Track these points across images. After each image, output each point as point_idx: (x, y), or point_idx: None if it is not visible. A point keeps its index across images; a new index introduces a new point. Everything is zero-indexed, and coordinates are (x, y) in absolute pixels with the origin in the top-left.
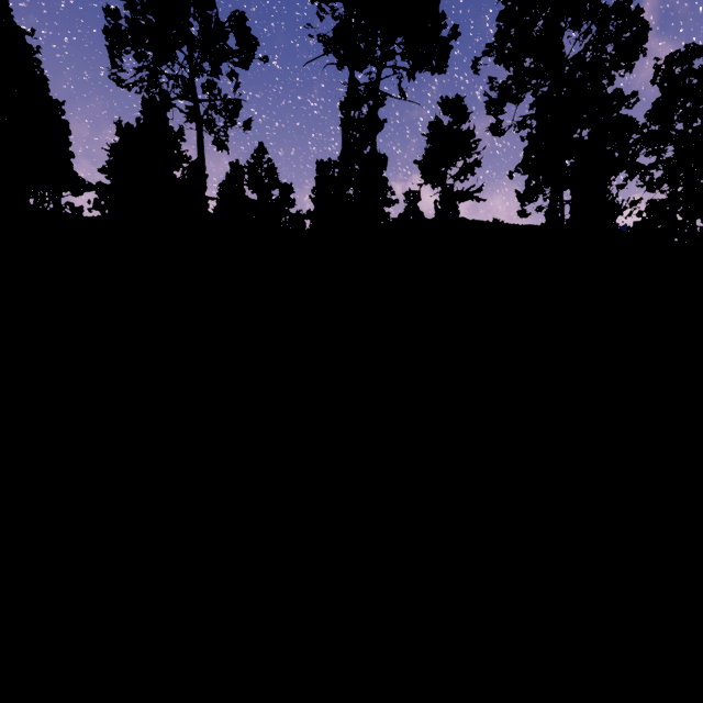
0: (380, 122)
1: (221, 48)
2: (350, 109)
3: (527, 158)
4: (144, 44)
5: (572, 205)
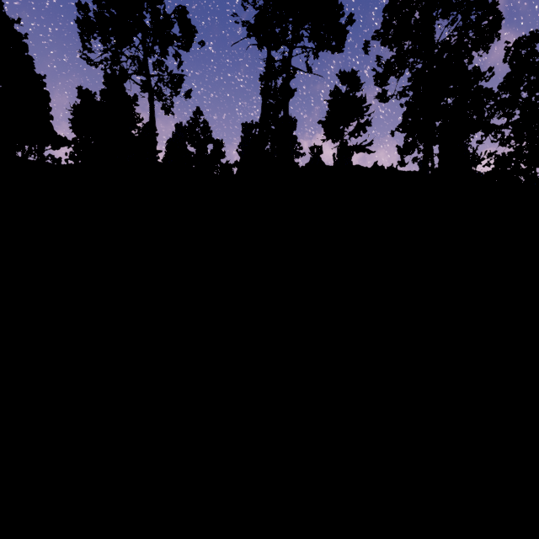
0: (291, 91)
1: (168, 35)
2: (268, 80)
3: (405, 120)
4: (108, 31)
5: (440, 157)
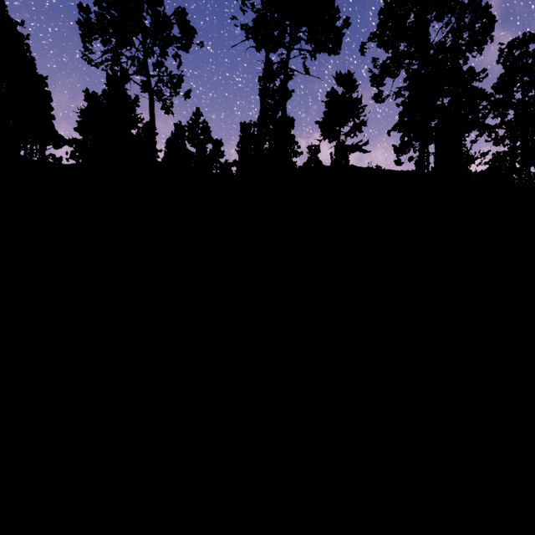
0: (289, 92)
1: (167, 36)
2: (266, 82)
3: (401, 120)
4: (108, 32)
5: (436, 156)
